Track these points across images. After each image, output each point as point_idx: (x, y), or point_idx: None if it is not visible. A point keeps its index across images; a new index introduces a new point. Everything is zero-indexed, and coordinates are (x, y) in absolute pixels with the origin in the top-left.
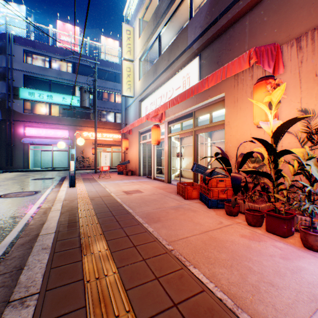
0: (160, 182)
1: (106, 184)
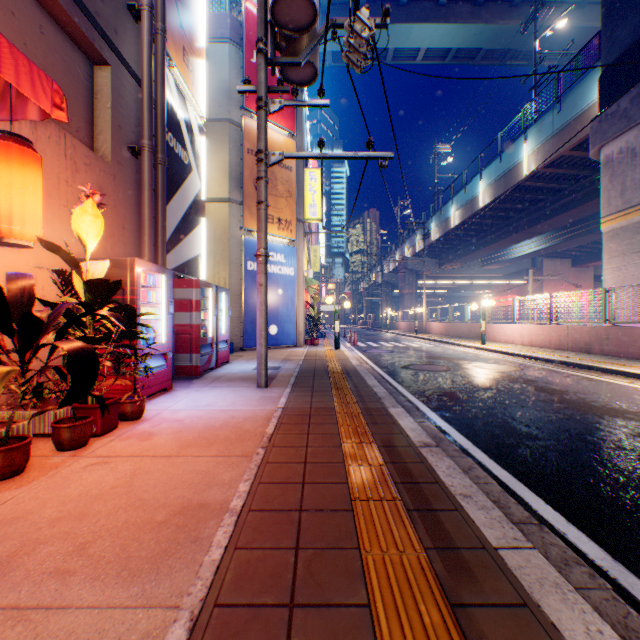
0: None
1: None
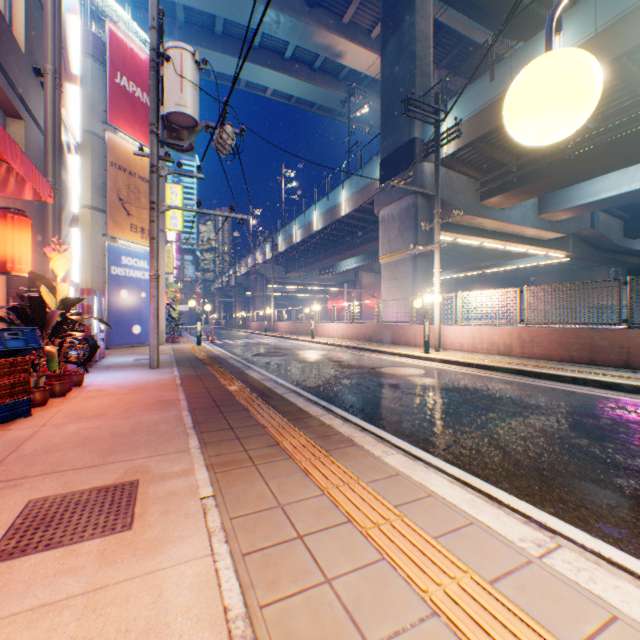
0: None
1: None
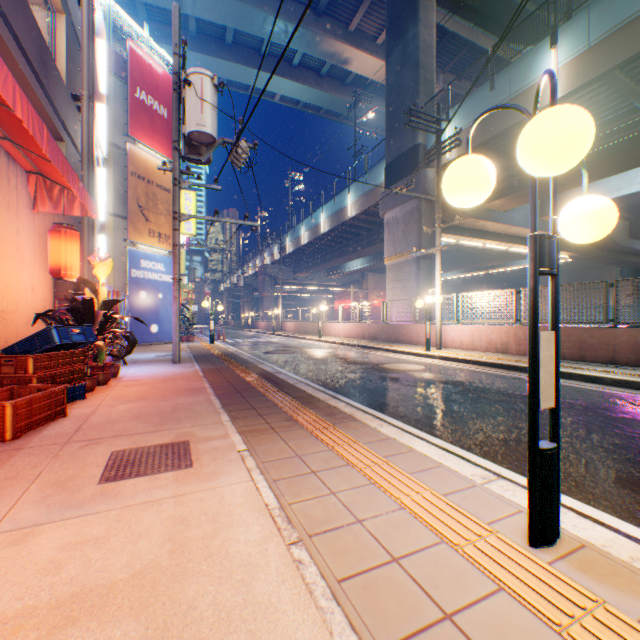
0: None
1: None
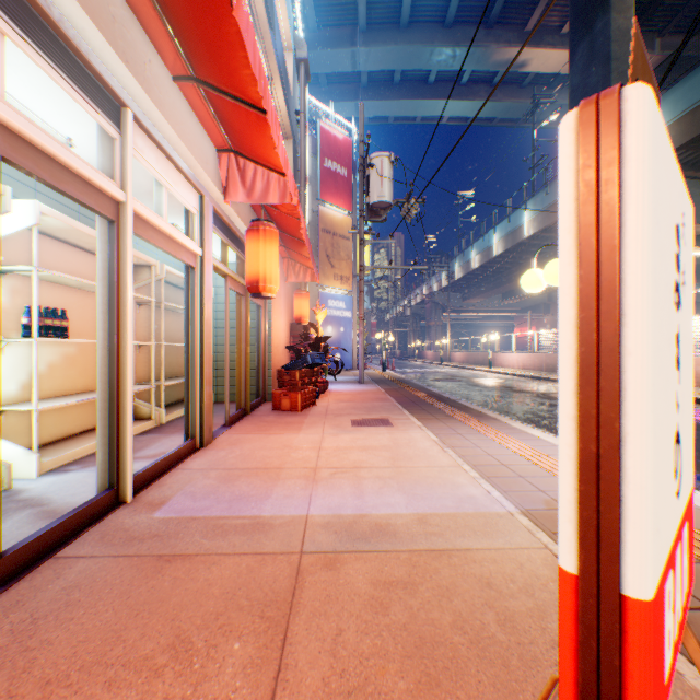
0: (204, 454)
1: (454, 471)
